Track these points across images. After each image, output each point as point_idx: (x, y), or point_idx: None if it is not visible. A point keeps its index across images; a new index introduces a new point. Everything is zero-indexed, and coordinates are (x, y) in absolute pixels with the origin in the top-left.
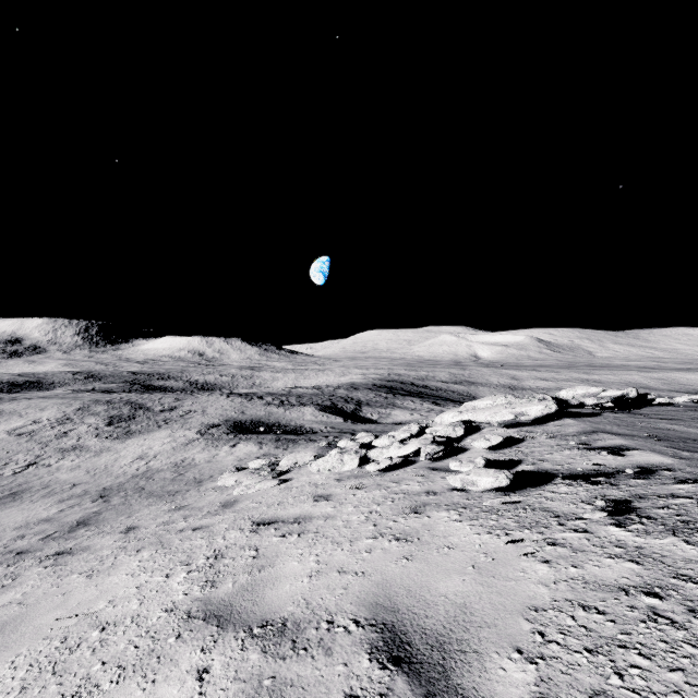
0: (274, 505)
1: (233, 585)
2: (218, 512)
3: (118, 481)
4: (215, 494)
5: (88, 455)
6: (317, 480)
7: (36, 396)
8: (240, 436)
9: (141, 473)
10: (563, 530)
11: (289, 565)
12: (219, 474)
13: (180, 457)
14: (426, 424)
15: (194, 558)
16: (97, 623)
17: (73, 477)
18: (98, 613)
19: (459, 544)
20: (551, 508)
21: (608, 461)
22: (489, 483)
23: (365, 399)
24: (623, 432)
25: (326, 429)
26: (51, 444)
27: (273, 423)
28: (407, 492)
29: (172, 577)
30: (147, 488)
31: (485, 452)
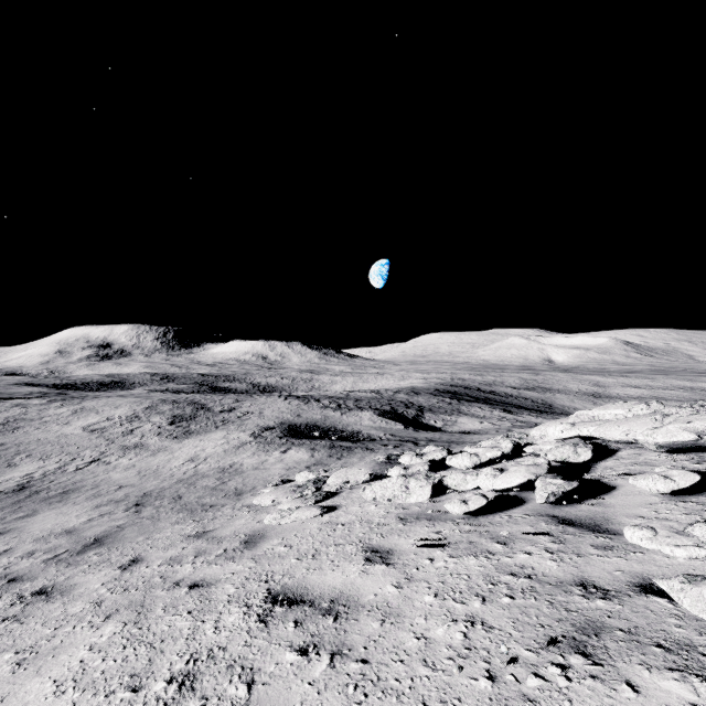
0: (306, 557)
1: None
2: (235, 553)
3: (161, 486)
4: (246, 517)
5: (146, 454)
6: (372, 515)
7: (115, 395)
8: (293, 441)
9: (186, 478)
10: None
11: None
12: (262, 486)
13: (229, 461)
14: (519, 439)
15: (153, 673)
16: None
17: (124, 477)
18: None
19: None
20: None
21: None
22: None
23: (427, 405)
24: None
25: (385, 436)
26: (117, 441)
27: (328, 428)
28: (534, 574)
29: None
30: (185, 497)
31: (656, 496)
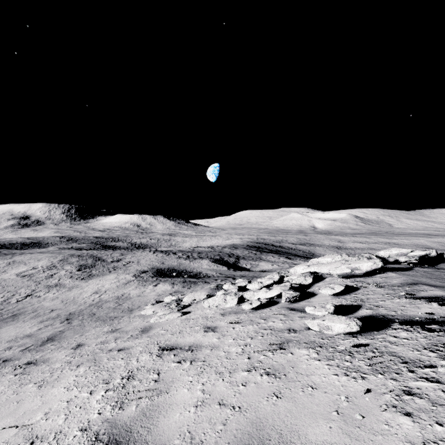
0: (176, 333)
1: (136, 408)
2: (138, 336)
3: (79, 308)
4: (139, 321)
5: (64, 290)
6: (208, 314)
7: (36, 251)
8: (160, 279)
9: (95, 303)
10: (415, 378)
11: (181, 392)
12: (144, 305)
13: (121, 292)
14: (284, 274)
15: (113, 377)
16: (30, 435)
17: (52, 304)
18: (34, 425)
19: (321, 385)
20: (397, 353)
21: (435, 310)
22: (341, 329)
23: (242, 255)
24: (437, 284)
25: (216, 274)
26: (42, 282)
27: (182, 270)
28: (273, 328)
29: (94, 394)
30: (97, 314)
31: (330, 297)
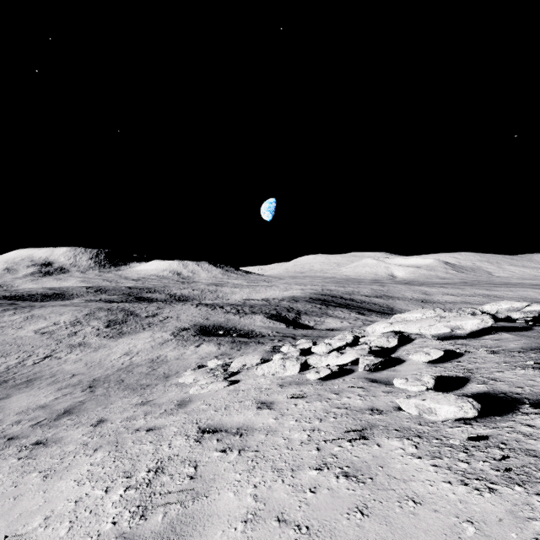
0: (221, 409)
1: (163, 518)
2: (173, 411)
3: (106, 373)
4: (175, 391)
5: (89, 350)
6: (262, 384)
7: (58, 304)
8: (204, 338)
9: (124, 367)
10: None
11: (224, 497)
12: (184, 371)
13: (156, 354)
14: (359, 333)
15: (137, 469)
16: None
17: (74, 368)
18: (29, 534)
19: (427, 498)
20: (538, 452)
21: None
22: (451, 413)
23: (304, 309)
24: None
25: (272, 333)
26: (64, 341)
27: (230, 328)
28: (349, 407)
29: (110, 493)
30: (126, 380)
31: (424, 364)
